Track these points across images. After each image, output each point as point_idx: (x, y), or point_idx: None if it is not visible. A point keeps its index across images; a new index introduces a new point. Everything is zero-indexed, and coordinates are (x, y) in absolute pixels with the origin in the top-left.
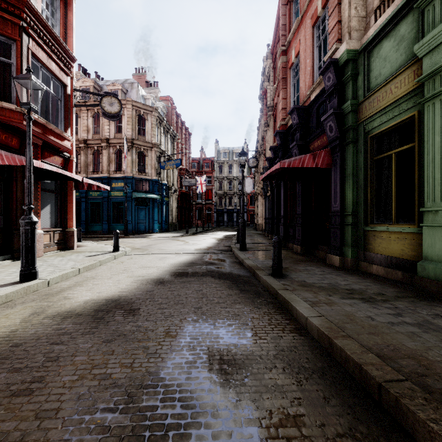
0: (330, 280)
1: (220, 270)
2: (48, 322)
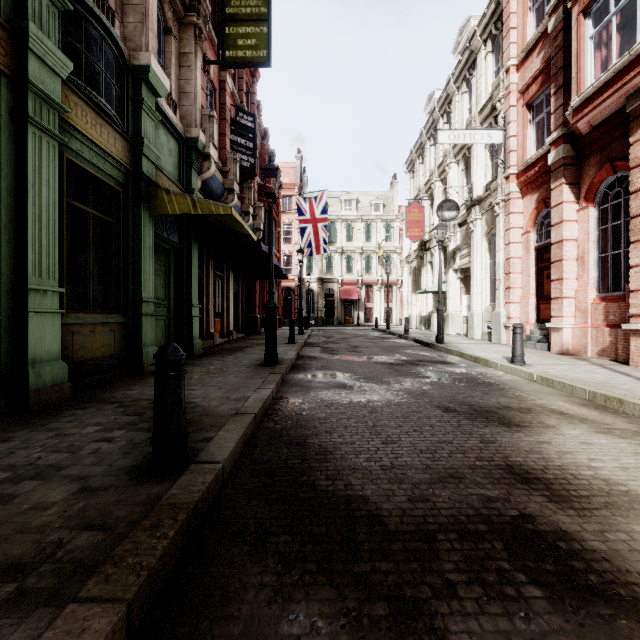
0: (94, 436)
1: None
2: (513, 404)
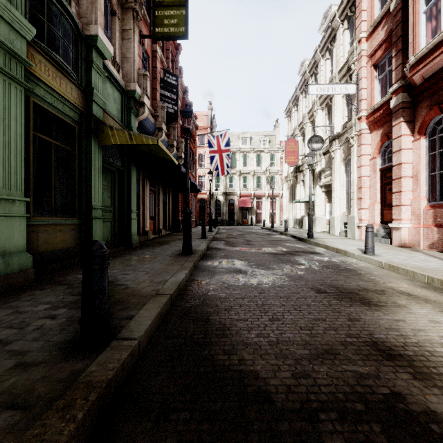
0: (42, 313)
1: None
2: (370, 287)
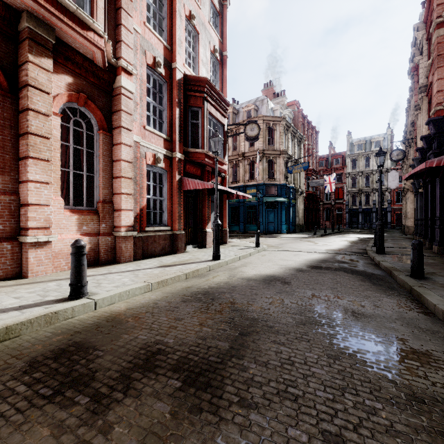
0: None
1: (353, 268)
2: (241, 280)
